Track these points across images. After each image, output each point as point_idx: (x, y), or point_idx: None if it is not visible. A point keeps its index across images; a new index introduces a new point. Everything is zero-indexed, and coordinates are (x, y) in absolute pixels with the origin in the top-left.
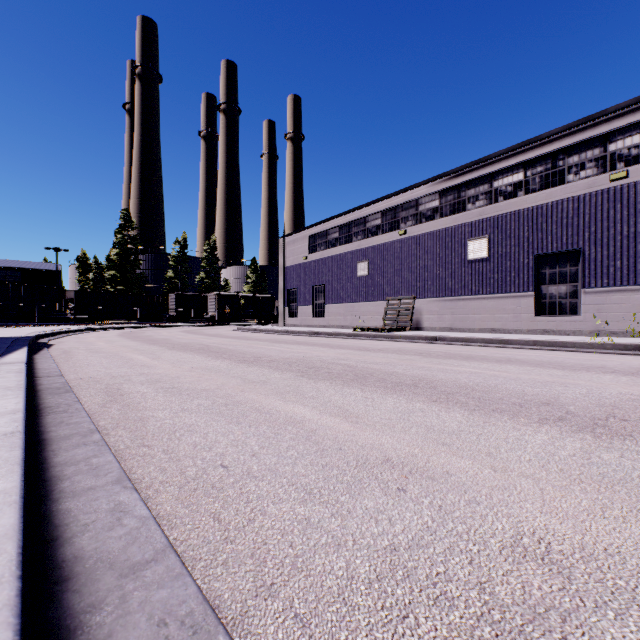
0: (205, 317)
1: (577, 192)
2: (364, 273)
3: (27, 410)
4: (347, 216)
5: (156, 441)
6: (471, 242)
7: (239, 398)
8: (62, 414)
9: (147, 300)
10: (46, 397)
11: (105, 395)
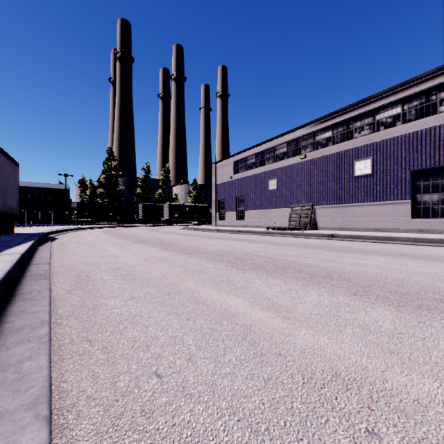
0: (162, 220)
1: None
2: (274, 187)
3: (3, 296)
4: (261, 146)
5: (99, 335)
6: (357, 162)
7: (180, 287)
8: (28, 301)
9: (123, 208)
10: (26, 283)
11: (74, 281)
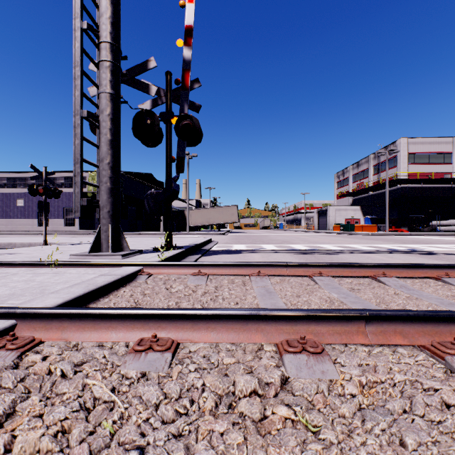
0: None
1: None
2: None
3: None
4: None
5: None
6: (19, 200)
7: None
8: None
9: None
10: None
11: None
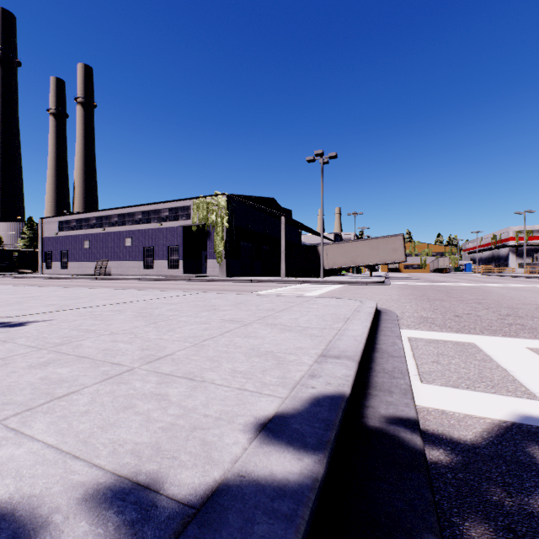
0: None
1: (153, 227)
2: (88, 247)
3: None
4: (80, 215)
5: None
6: (127, 239)
7: None
8: None
9: None
10: None
11: None
